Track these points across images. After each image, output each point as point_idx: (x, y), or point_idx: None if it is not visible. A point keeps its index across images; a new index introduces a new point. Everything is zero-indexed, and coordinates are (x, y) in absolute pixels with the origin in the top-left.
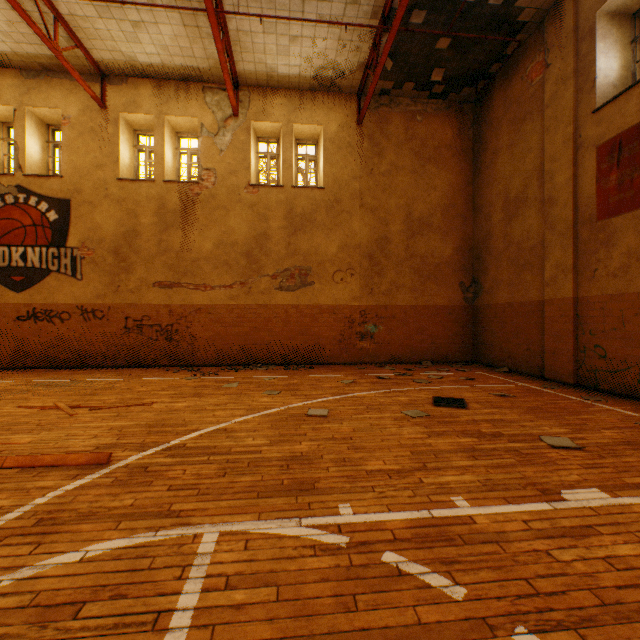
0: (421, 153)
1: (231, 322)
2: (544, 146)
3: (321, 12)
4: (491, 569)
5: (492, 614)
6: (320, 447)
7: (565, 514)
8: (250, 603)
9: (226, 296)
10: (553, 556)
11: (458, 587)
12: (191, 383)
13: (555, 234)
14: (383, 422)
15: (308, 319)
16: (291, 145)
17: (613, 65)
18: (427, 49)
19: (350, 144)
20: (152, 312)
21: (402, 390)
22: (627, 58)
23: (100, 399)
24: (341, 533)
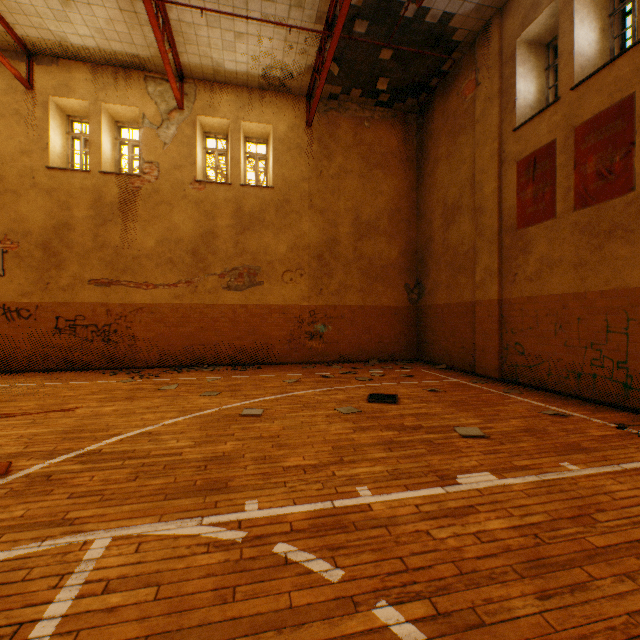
0: (369, 158)
1: (176, 322)
2: (475, 159)
3: (266, 11)
4: (373, 551)
5: (361, 592)
6: (245, 446)
7: (454, 496)
8: (125, 605)
9: (170, 295)
10: (432, 535)
11: (337, 570)
12: (126, 386)
13: (484, 240)
14: (315, 419)
15: (257, 319)
16: (239, 143)
17: (531, 89)
18: (371, 58)
19: (300, 145)
20: (87, 311)
21: (343, 388)
22: (542, 84)
23: (16, 406)
24: (240, 529)
